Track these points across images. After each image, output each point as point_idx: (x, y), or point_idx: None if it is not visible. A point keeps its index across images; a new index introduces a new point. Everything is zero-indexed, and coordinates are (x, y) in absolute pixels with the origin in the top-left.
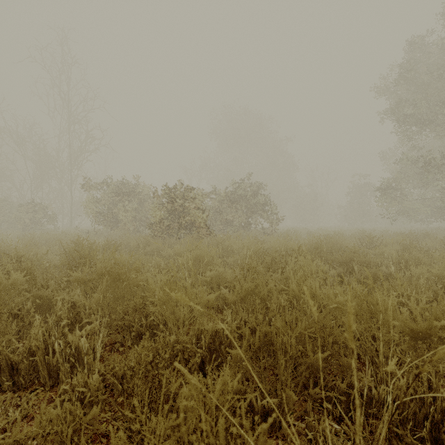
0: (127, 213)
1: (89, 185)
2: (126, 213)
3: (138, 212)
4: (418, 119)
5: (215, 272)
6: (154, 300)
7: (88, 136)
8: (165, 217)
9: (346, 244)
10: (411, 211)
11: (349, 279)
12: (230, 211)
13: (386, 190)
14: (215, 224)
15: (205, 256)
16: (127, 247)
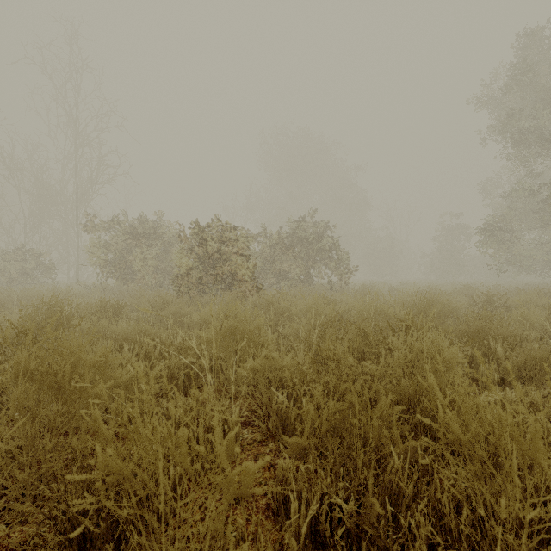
0: (146, 262)
1: (94, 225)
2: (145, 262)
3: (162, 261)
4: (540, 135)
5: (263, 359)
6: (88, 476)
7: (100, 163)
8: (195, 266)
9: (458, 305)
10: (525, 259)
11: (489, 368)
12: (285, 260)
13: (492, 231)
14: (265, 277)
15: (246, 328)
16: (139, 310)
